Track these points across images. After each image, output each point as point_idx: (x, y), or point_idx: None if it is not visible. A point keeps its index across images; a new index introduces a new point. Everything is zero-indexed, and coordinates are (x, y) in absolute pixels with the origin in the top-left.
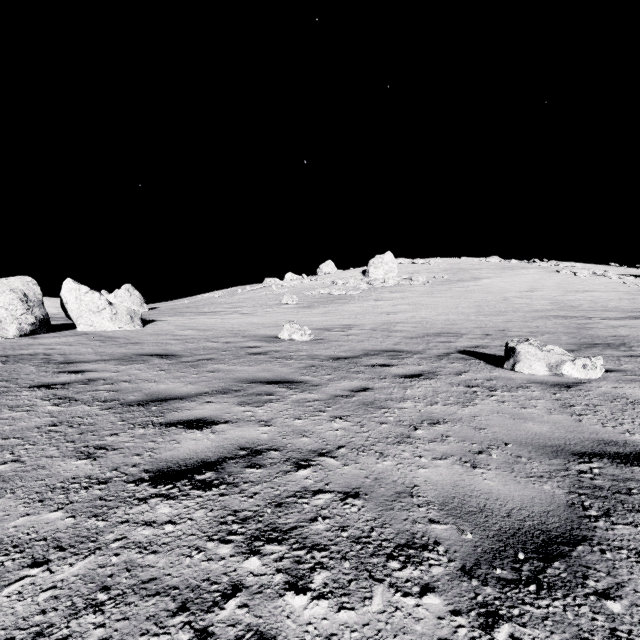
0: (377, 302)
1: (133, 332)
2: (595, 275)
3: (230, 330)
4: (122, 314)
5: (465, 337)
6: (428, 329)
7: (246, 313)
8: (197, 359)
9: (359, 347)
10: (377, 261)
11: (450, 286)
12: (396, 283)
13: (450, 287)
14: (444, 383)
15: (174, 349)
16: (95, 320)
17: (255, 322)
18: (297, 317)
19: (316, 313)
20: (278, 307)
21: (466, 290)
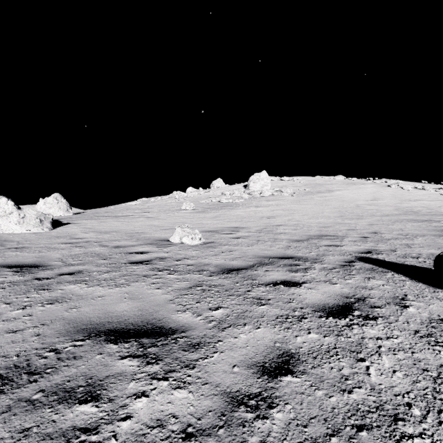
0: (257, 208)
1: (36, 235)
2: (417, 189)
3: (129, 232)
4: (31, 218)
5: (347, 240)
6: (307, 231)
7: (151, 217)
8: (60, 273)
9: (250, 252)
10: (255, 178)
11: (312, 196)
12: (270, 194)
13: (312, 197)
14: (407, 333)
15: (51, 256)
16: (2, 223)
17: (155, 225)
18: (192, 220)
19: (208, 217)
20: (178, 212)
21: (325, 199)
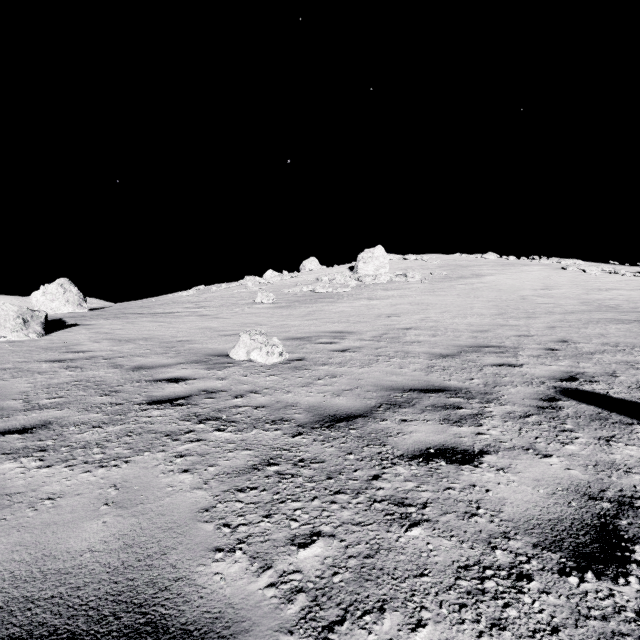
0: (371, 301)
1: (12, 345)
2: (606, 272)
3: (166, 341)
4: (7, 317)
5: (524, 354)
6: (455, 339)
7: (207, 314)
8: (3, 429)
9: (367, 379)
10: (366, 256)
11: (452, 283)
12: (389, 280)
13: (452, 284)
14: None
15: (11, 388)
16: None
17: (212, 327)
18: (271, 320)
19: (296, 315)
20: (250, 307)
21: (472, 288)
